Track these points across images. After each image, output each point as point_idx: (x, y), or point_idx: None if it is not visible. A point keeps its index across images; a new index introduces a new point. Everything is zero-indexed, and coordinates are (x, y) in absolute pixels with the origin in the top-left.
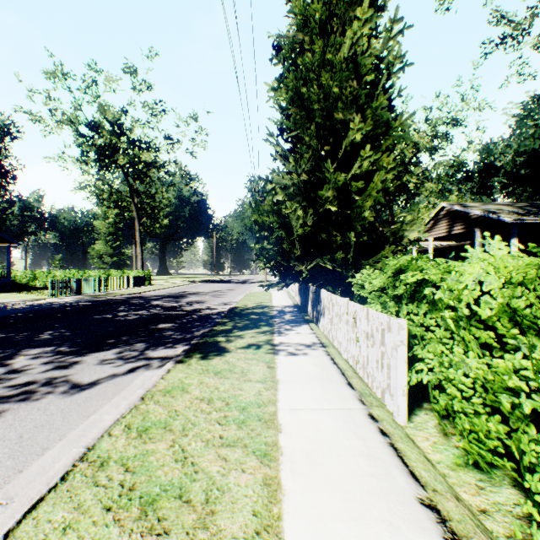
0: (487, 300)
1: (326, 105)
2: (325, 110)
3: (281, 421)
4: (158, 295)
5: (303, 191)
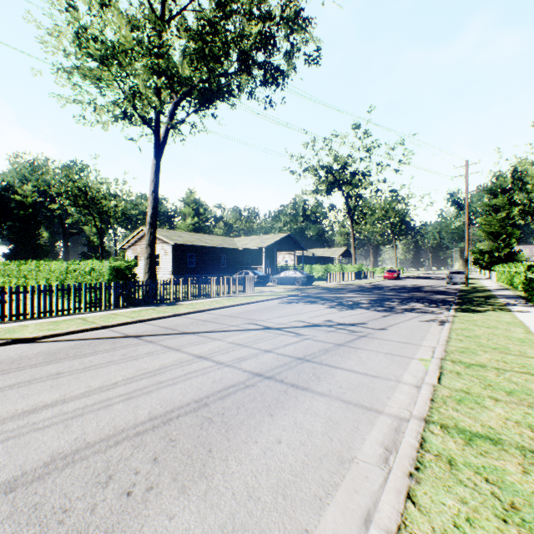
0: (497, 269)
1: (493, 230)
2: (493, 231)
3: (480, 281)
4: (423, 276)
5: (487, 248)
